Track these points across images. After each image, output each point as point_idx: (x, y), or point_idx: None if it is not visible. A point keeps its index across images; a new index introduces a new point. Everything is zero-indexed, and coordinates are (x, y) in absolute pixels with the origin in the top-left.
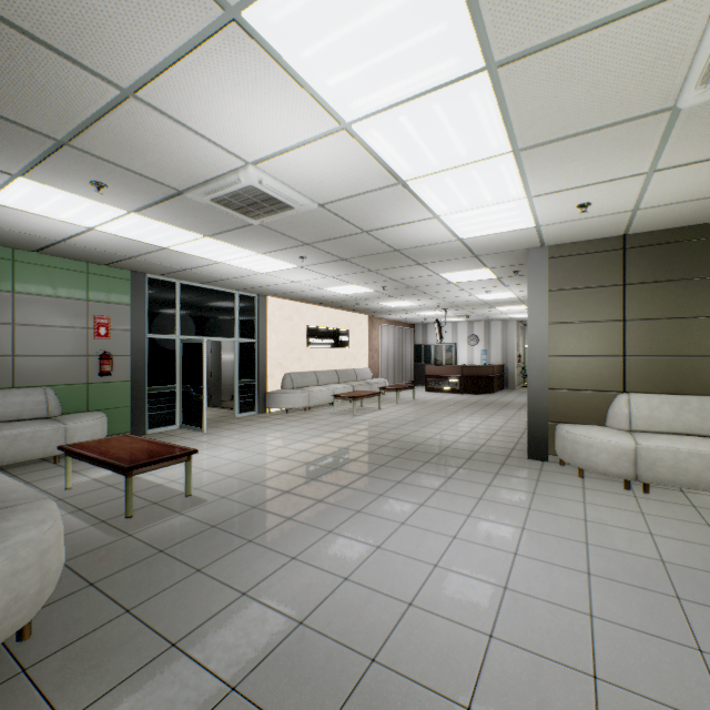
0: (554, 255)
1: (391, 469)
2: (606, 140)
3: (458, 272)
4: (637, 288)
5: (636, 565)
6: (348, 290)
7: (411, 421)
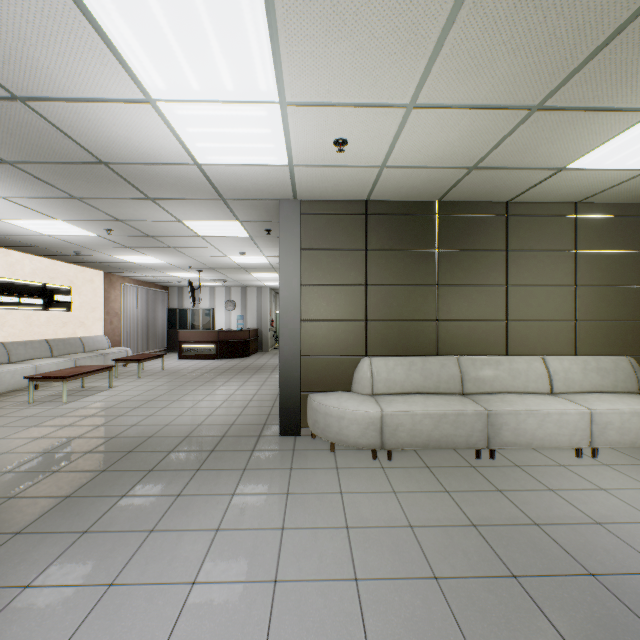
0: (306, 211)
1: (81, 503)
2: (386, 4)
3: (206, 221)
4: (377, 255)
5: (416, 604)
6: (52, 228)
7: (149, 400)
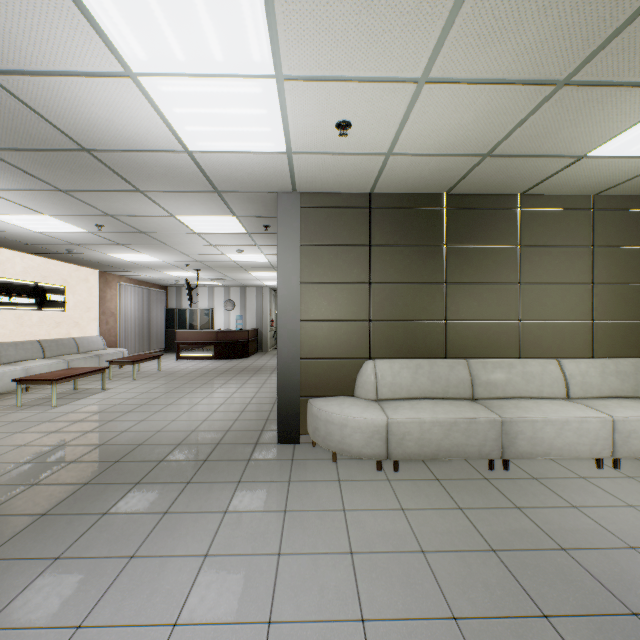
0: (306, 204)
1: (57, 522)
2: None
3: (201, 216)
4: (381, 251)
5: None
6: (40, 223)
7: (142, 404)
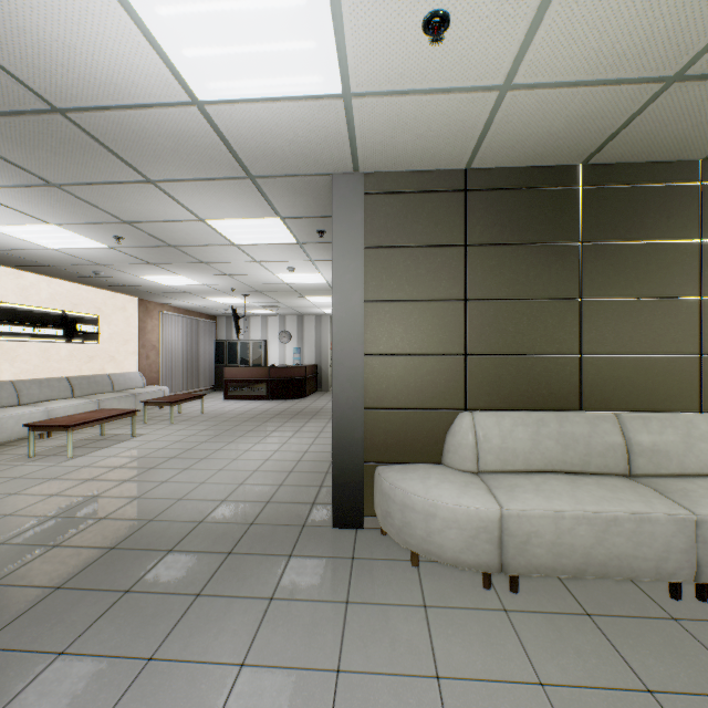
0: (372, 190)
1: None
2: None
3: (236, 219)
4: (482, 253)
5: None
6: (51, 237)
7: (171, 457)
